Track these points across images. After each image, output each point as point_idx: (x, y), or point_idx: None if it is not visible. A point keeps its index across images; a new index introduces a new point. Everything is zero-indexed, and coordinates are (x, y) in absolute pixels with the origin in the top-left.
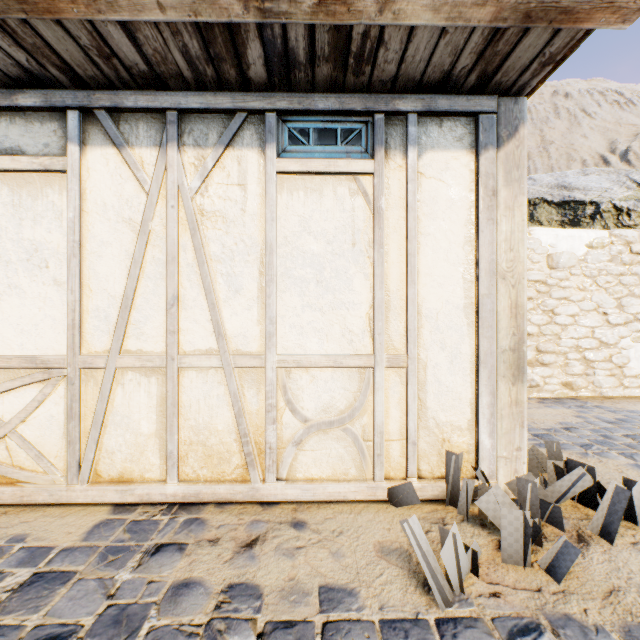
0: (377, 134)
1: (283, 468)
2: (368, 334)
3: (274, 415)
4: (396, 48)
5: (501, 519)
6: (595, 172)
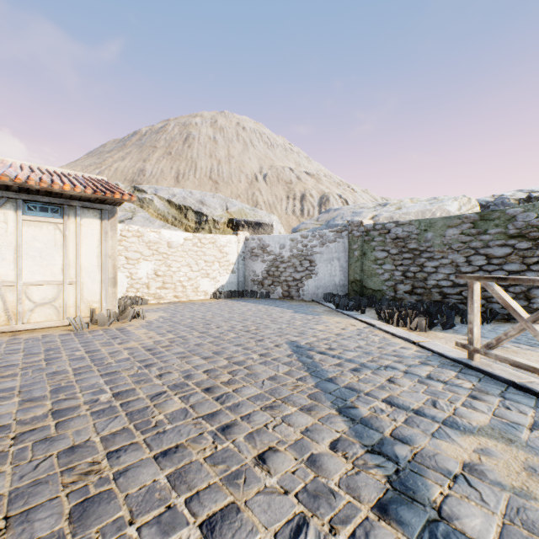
0: (65, 211)
1: (25, 319)
2: (62, 274)
3: (22, 301)
4: (69, 195)
5: (98, 317)
6: (218, 197)
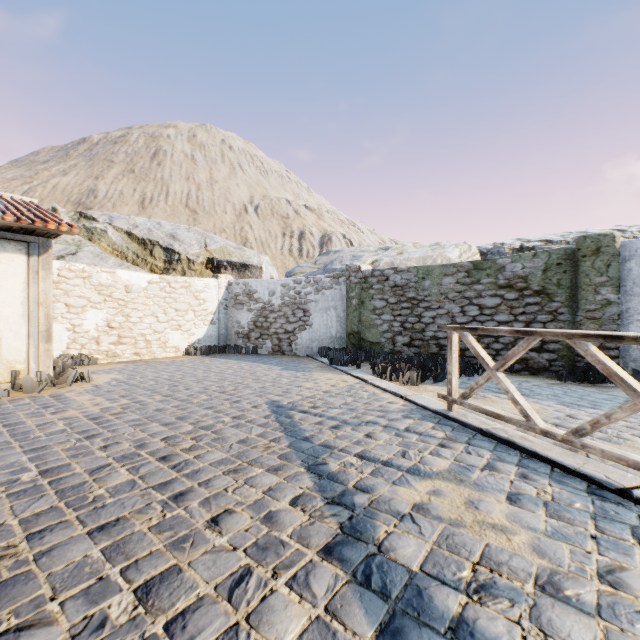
0: None
1: None
2: None
3: None
4: None
5: (23, 381)
6: (194, 231)
